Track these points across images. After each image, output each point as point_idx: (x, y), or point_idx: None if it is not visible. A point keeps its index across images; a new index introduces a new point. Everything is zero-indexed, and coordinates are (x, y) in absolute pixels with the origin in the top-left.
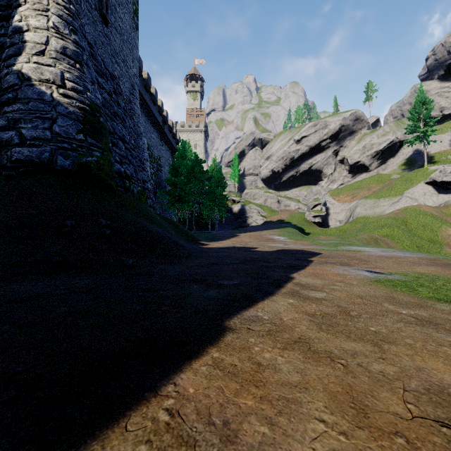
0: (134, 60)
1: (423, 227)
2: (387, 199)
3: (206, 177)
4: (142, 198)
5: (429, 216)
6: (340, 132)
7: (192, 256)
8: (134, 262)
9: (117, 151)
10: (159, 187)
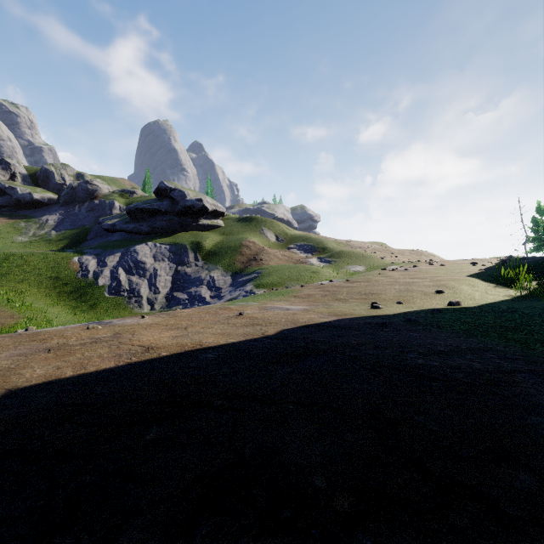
0: None
1: None
2: None
3: None
4: None
5: None
6: None
7: None
8: None
9: None
10: None
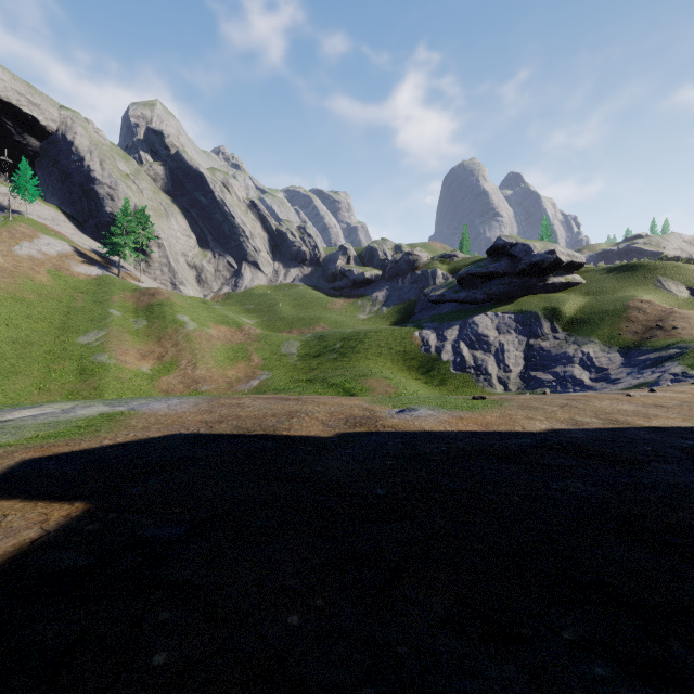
0: None
1: None
2: None
3: None
4: None
5: None
6: None
7: None
8: None
9: None
10: None
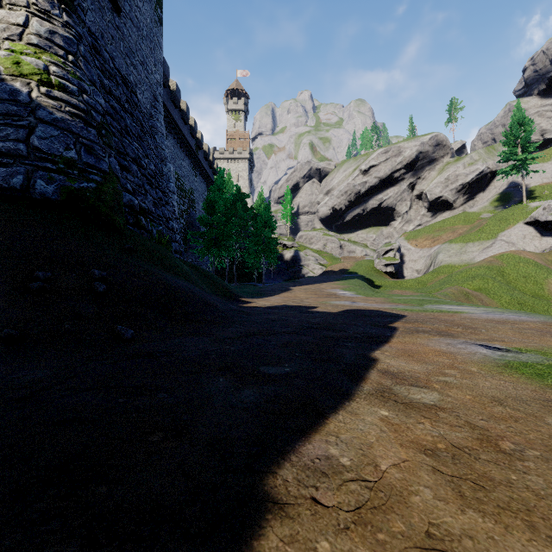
0: (156, 64)
1: (525, 278)
2: (476, 243)
3: (250, 215)
4: (163, 240)
5: (532, 265)
6: (417, 160)
7: (226, 322)
8: (136, 333)
9: (128, 177)
10: (192, 228)
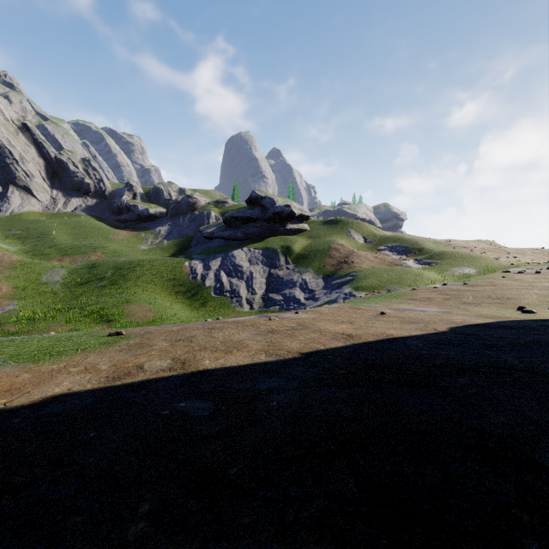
0: None
1: None
2: None
3: None
4: None
5: None
6: None
7: None
8: None
9: None
10: None
